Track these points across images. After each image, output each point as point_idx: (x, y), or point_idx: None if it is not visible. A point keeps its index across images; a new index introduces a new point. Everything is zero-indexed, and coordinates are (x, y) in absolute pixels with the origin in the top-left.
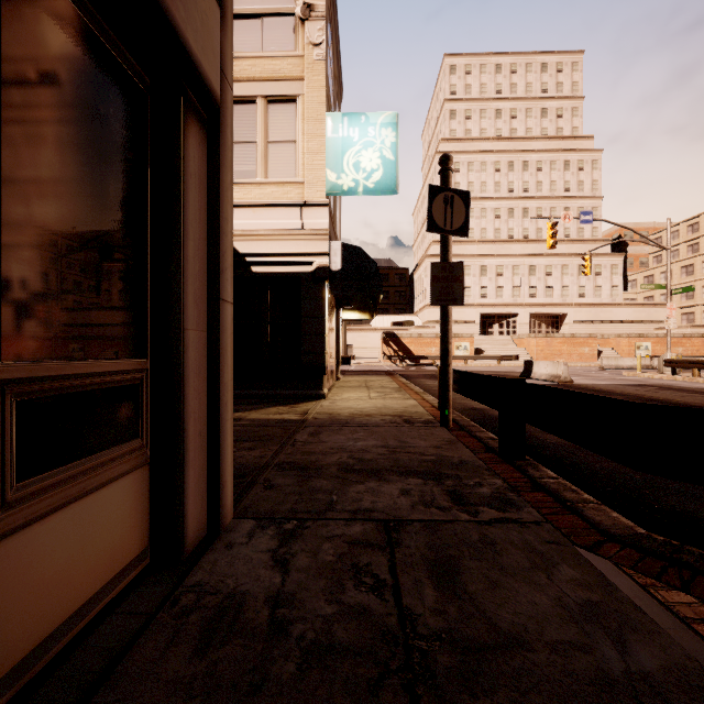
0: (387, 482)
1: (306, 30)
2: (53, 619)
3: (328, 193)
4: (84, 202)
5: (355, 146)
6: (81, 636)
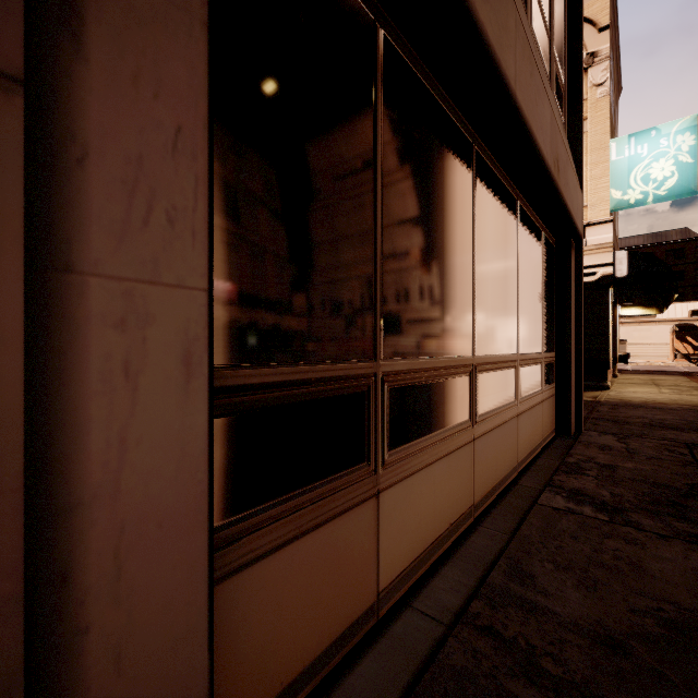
0: (686, 433)
1: (589, 76)
2: (546, 432)
3: (612, 209)
4: (548, 300)
5: (643, 161)
6: (551, 442)
